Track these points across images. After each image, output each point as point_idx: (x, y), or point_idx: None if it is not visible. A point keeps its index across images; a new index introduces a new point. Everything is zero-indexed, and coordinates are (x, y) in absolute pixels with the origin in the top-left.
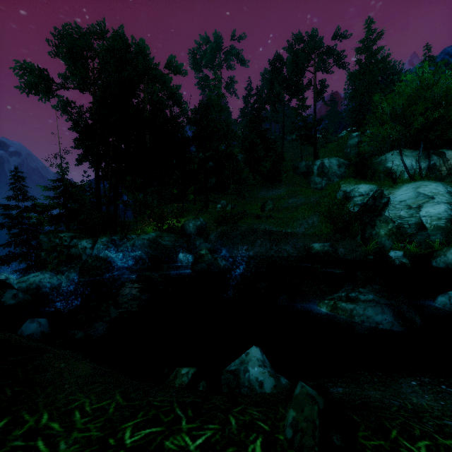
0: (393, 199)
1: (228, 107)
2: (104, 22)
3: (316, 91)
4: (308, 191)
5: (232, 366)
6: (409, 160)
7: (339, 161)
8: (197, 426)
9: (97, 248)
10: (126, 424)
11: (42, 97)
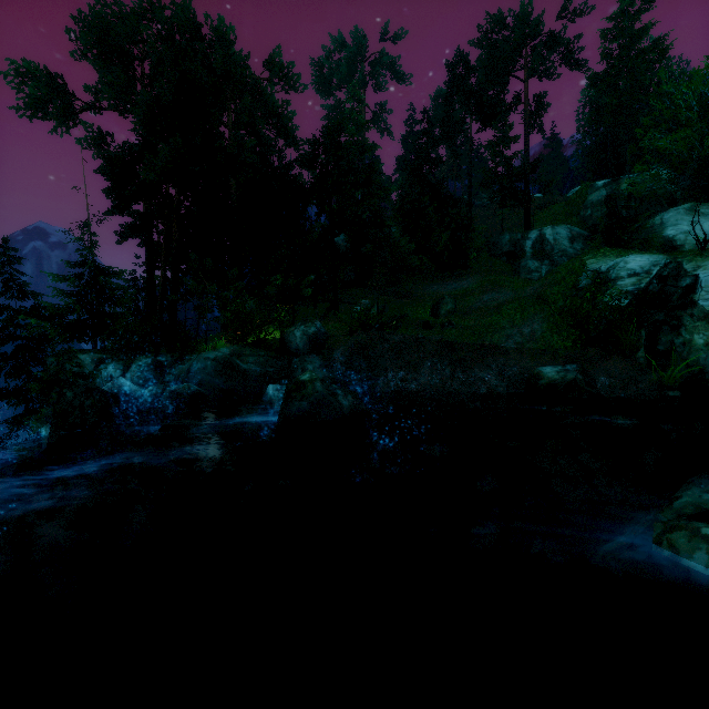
0: (707, 278)
1: (375, 146)
2: None
3: (528, 112)
4: (519, 281)
5: None
6: (708, 223)
7: (572, 231)
8: None
9: (130, 379)
10: None
11: (57, 125)
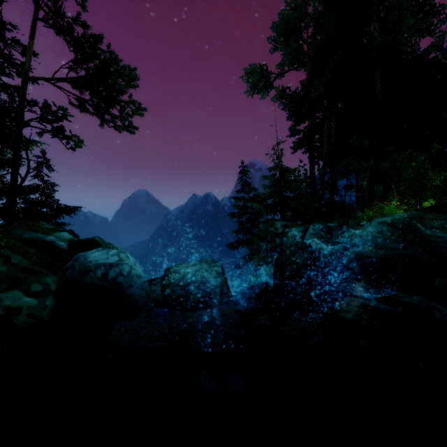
0: None
1: None
2: None
3: None
4: None
5: None
6: None
7: None
8: None
9: (308, 238)
10: None
11: (263, 94)
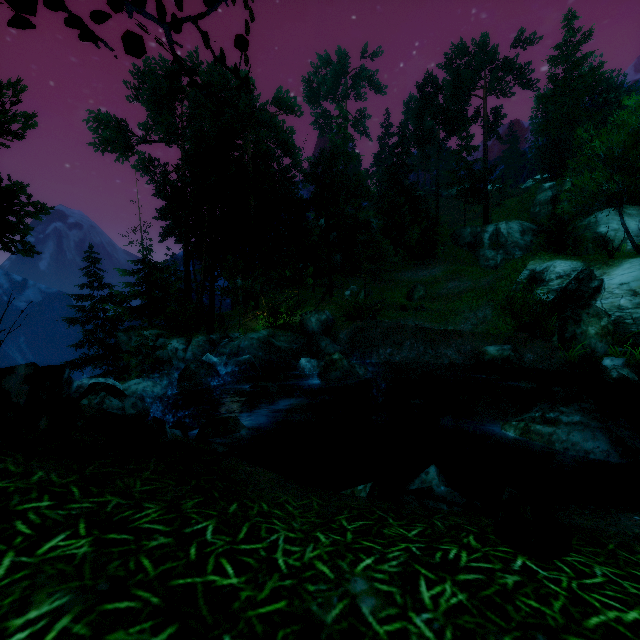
0: (609, 282)
1: (358, 154)
2: (197, 53)
3: (486, 124)
4: (477, 271)
5: (411, 486)
6: (634, 222)
7: (522, 225)
8: (405, 523)
9: (192, 351)
10: (338, 517)
11: (120, 155)
